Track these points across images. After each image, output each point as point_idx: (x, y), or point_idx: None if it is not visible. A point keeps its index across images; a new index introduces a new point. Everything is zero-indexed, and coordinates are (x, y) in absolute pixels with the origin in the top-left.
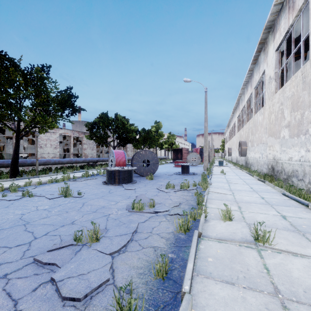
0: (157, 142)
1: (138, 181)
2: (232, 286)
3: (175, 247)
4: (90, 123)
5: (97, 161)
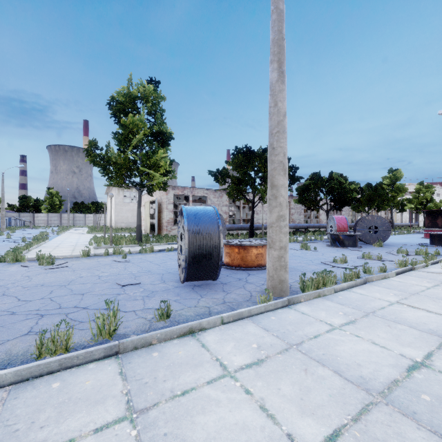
0: (393, 200)
1: (363, 247)
2: (420, 278)
3: (393, 270)
4: (301, 187)
5: (308, 227)
